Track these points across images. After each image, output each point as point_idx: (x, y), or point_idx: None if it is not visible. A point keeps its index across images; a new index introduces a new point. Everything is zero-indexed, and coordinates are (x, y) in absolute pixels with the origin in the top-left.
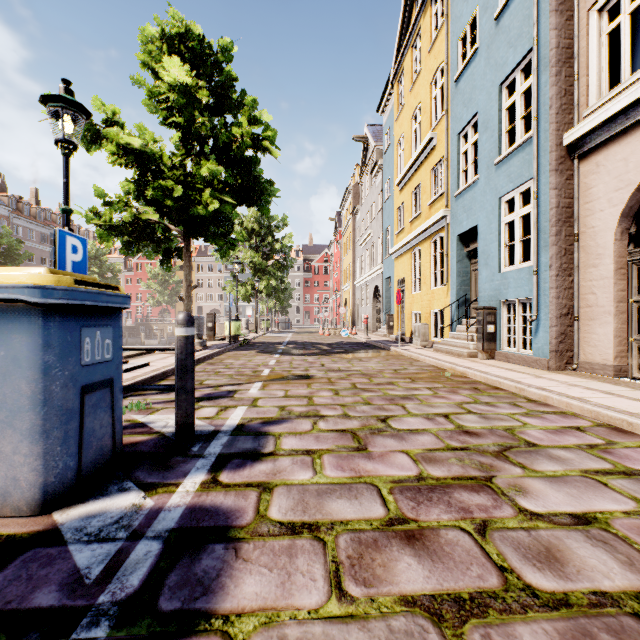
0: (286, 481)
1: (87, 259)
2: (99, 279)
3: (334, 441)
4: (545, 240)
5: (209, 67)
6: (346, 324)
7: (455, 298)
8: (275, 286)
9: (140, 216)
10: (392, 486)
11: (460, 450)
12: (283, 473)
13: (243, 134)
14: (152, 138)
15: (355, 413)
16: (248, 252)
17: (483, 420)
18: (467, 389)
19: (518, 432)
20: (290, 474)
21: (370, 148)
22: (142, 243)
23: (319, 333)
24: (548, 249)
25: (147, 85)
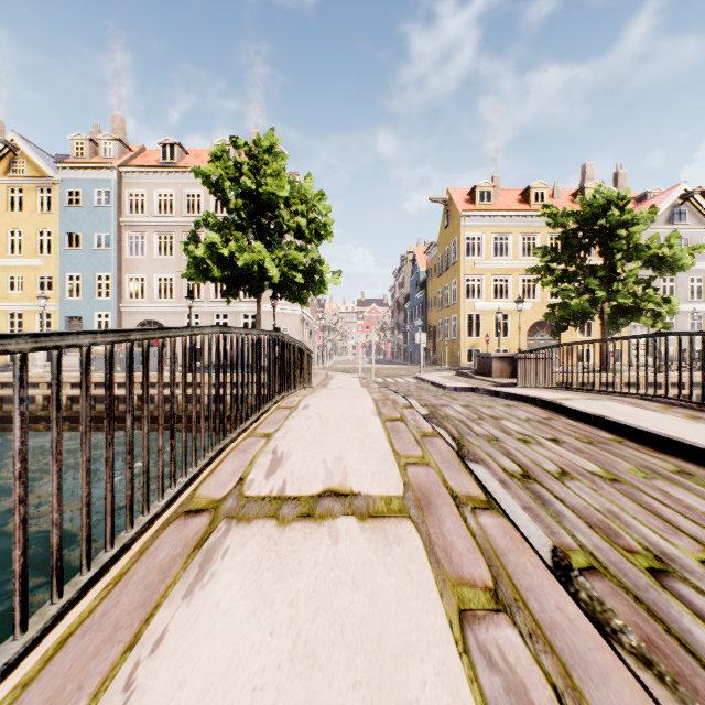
0: None
1: None
2: None
3: None
4: None
5: None
6: None
7: None
8: None
9: None
10: None
11: None
12: None
13: None
14: None
15: None
16: None
17: None
18: None
19: None
20: None
21: None
22: None
23: None
24: None
25: None
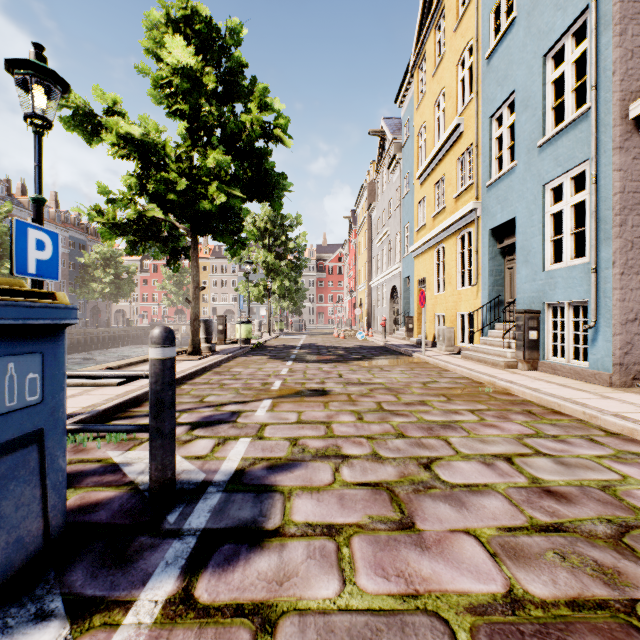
0: (298, 602)
1: (59, 257)
2: (115, 280)
3: (365, 507)
4: (606, 232)
5: (217, 51)
6: (361, 325)
7: (487, 300)
8: (288, 287)
9: (145, 213)
10: (473, 623)
11: (554, 532)
12: (293, 580)
13: (253, 122)
14: (155, 128)
15: (387, 452)
16: (261, 252)
17: (562, 468)
18: (519, 413)
19: (623, 494)
20: (304, 583)
21: (387, 142)
22: (148, 242)
23: (334, 335)
24: (611, 242)
25: (152, 74)
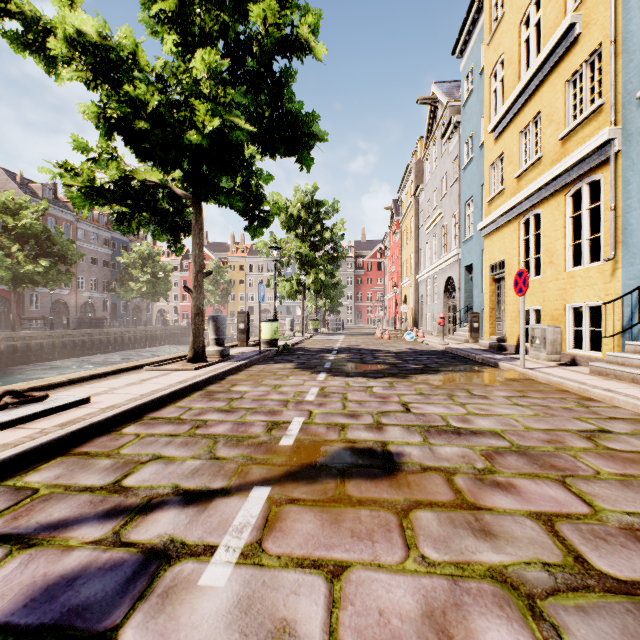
0: None
1: None
2: (152, 279)
3: None
4: None
5: None
6: (406, 325)
7: (638, 281)
8: (324, 281)
9: (133, 175)
10: None
11: None
12: None
13: (266, 16)
14: (131, 40)
15: None
16: (293, 242)
17: None
18: None
19: None
20: None
21: (439, 110)
22: (140, 215)
23: (376, 336)
24: None
25: None
